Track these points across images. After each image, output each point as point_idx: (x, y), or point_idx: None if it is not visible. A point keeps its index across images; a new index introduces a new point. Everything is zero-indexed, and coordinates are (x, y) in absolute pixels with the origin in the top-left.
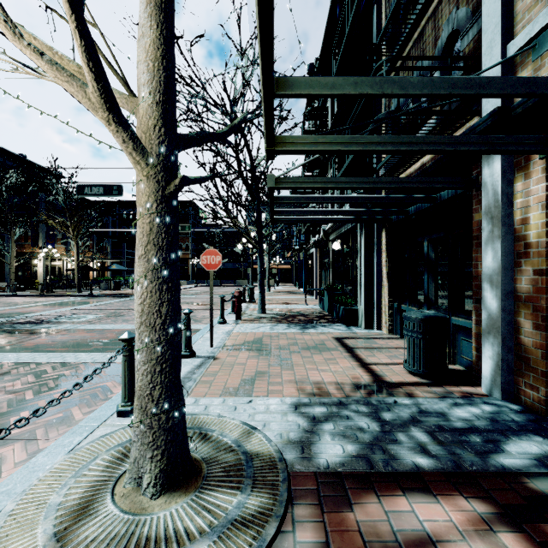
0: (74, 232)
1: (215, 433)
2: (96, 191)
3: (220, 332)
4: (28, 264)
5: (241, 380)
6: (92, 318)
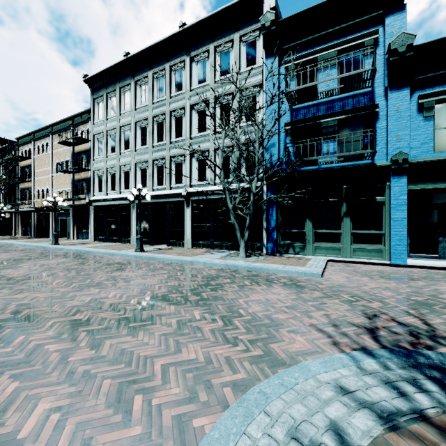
0: None
1: None
2: None
3: None
4: None
5: None
6: None
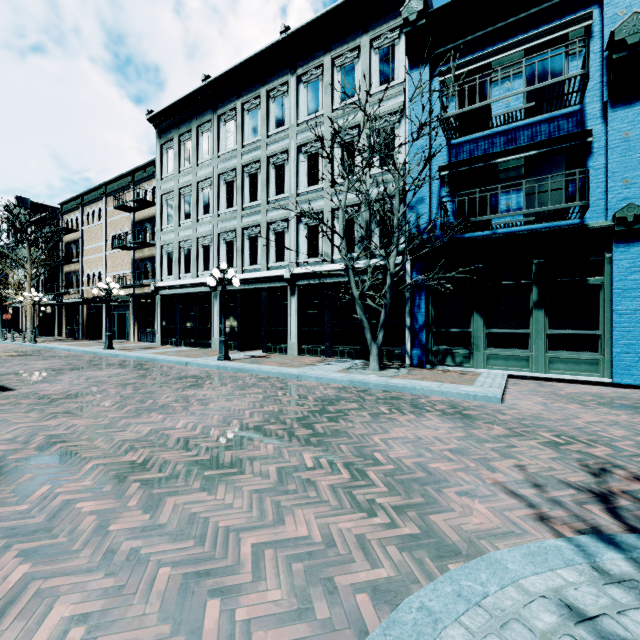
0: None
1: None
2: None
3: None
4: None
5: None
6: None
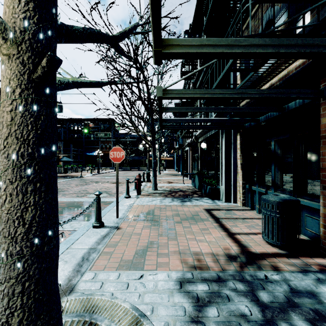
0: None
1: (104, 324)
2: None
3: (125, 205)
4: None
5: (136, 251)
6: None
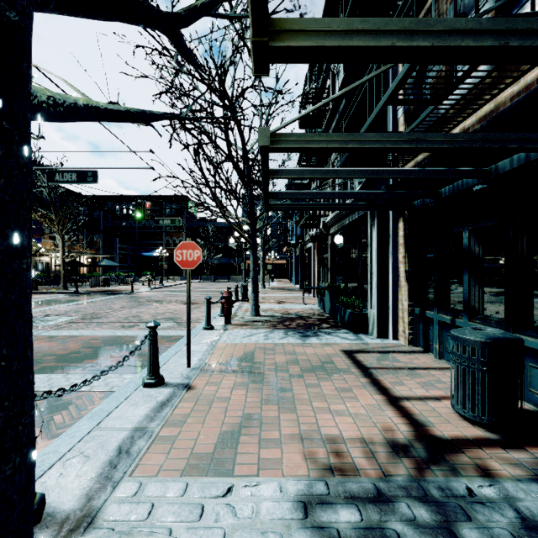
0: (58, 226)
1: None
2: (68, 177)
3: (203, 343)
4: None
5: (220, 433)
6: (64, 321)
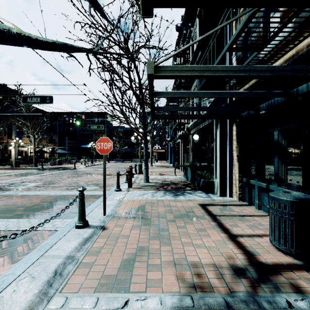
0: (31, 129)
1: None
2: (35, 100)
3: (114, 199)
4: (6, 149)
5: (122, 260)
6: (32, 186)
